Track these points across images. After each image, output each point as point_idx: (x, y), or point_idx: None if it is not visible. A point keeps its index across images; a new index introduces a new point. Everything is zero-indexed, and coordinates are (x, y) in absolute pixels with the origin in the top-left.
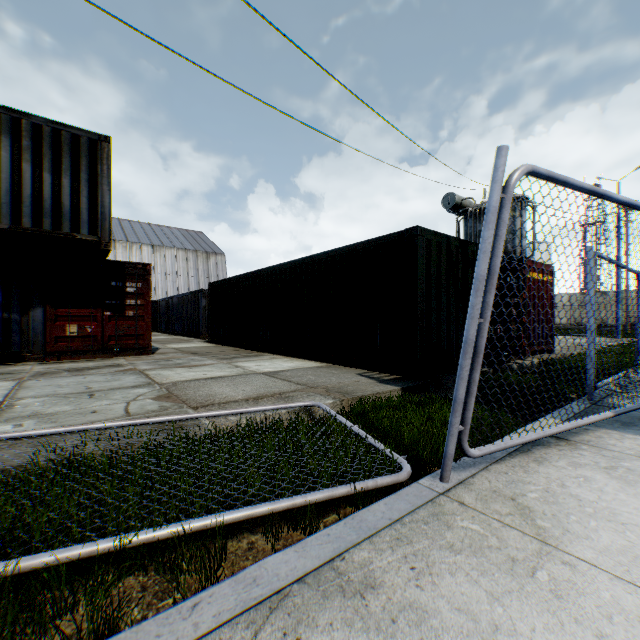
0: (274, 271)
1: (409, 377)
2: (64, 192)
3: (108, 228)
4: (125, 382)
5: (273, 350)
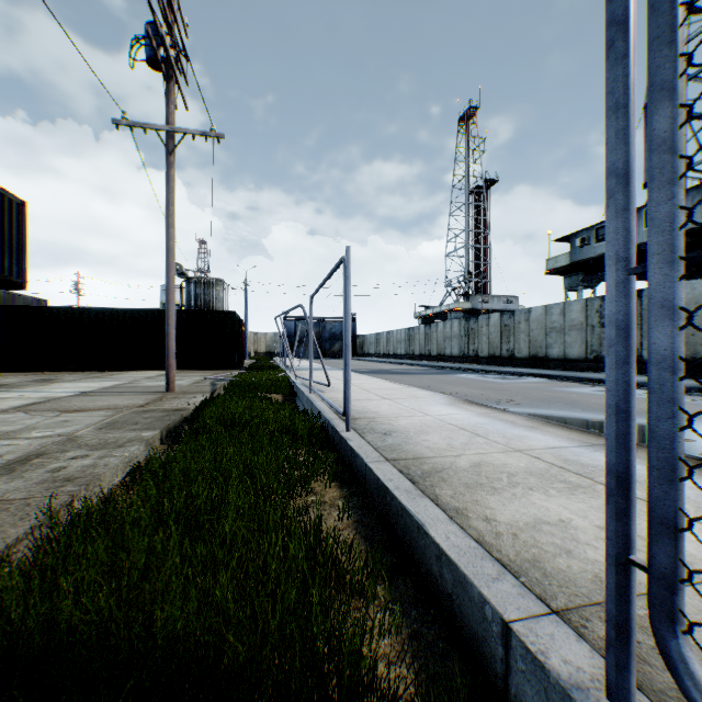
0: (109, 312)
1: (232, 370)
2: (7, 243)
3: (27, 273)
4: (134, 378)
5: (107, 369)
